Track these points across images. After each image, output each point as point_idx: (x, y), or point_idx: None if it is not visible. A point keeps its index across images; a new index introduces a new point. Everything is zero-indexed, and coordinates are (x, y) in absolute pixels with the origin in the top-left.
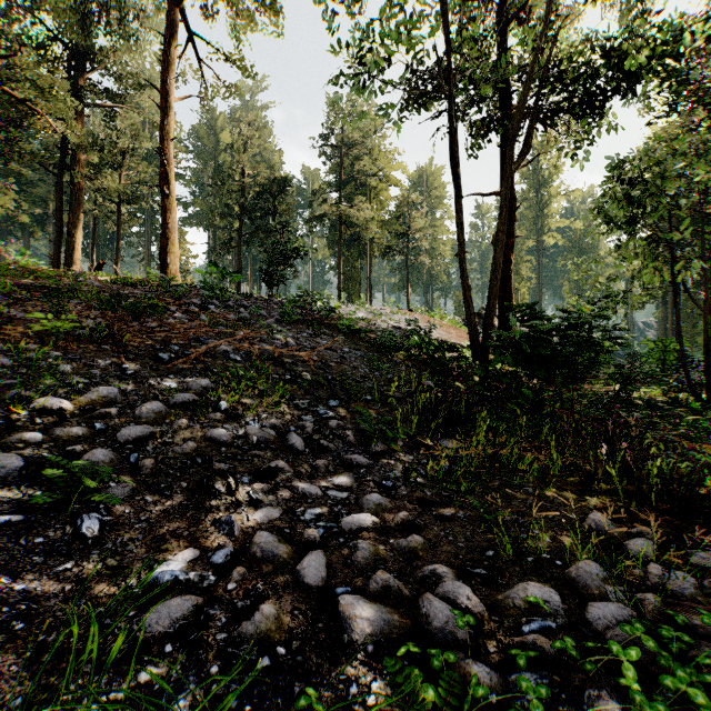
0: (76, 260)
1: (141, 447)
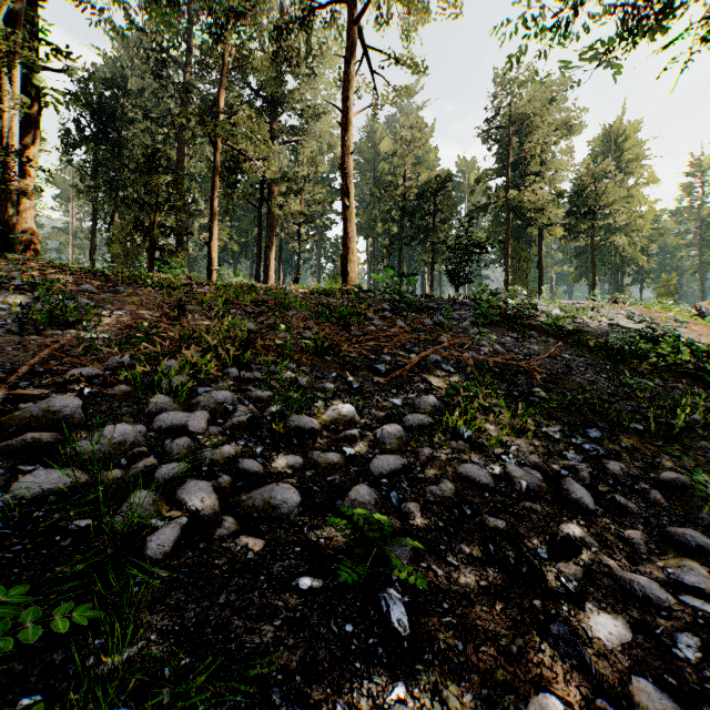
0: (270, 277)
1: (396, 482)
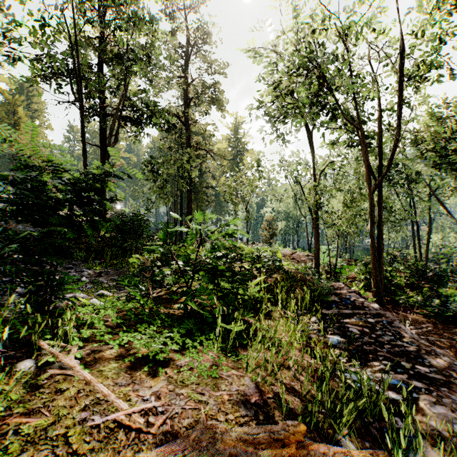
0: None
1: None
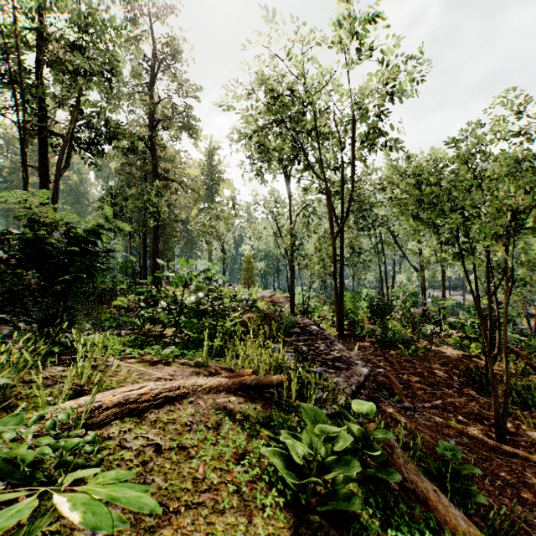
0: None
1: None
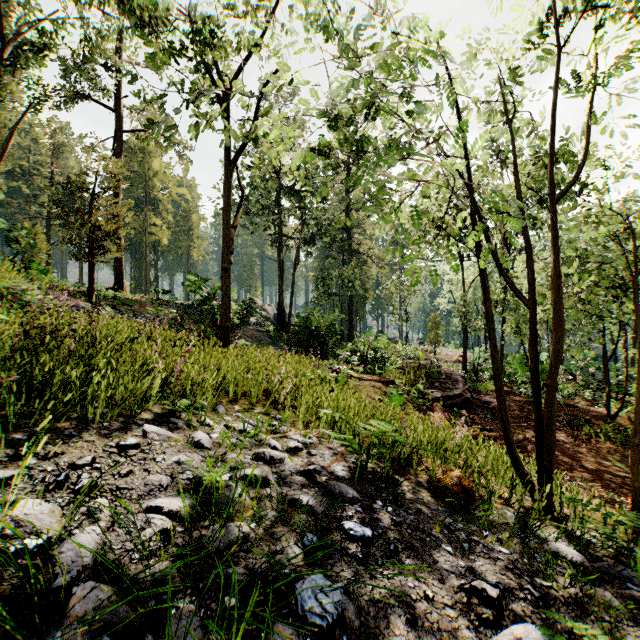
0: None
1: None
